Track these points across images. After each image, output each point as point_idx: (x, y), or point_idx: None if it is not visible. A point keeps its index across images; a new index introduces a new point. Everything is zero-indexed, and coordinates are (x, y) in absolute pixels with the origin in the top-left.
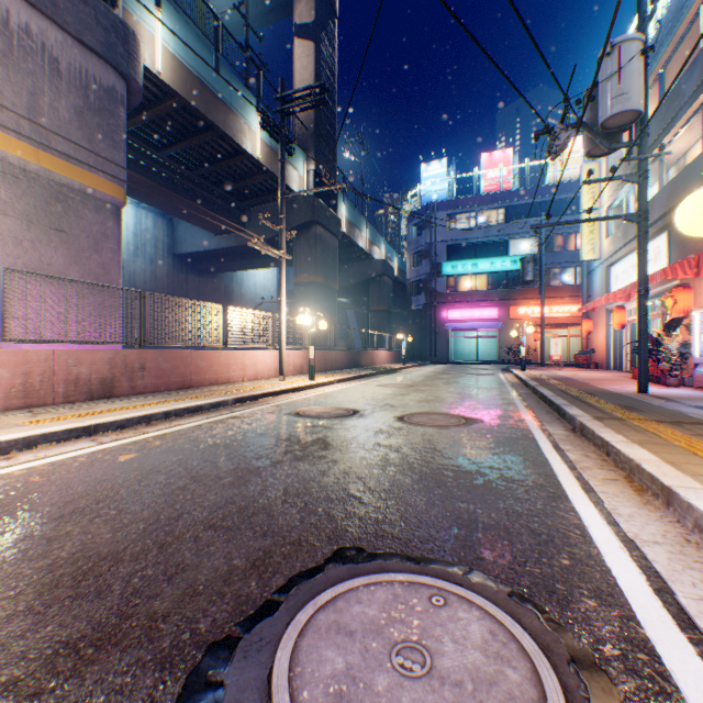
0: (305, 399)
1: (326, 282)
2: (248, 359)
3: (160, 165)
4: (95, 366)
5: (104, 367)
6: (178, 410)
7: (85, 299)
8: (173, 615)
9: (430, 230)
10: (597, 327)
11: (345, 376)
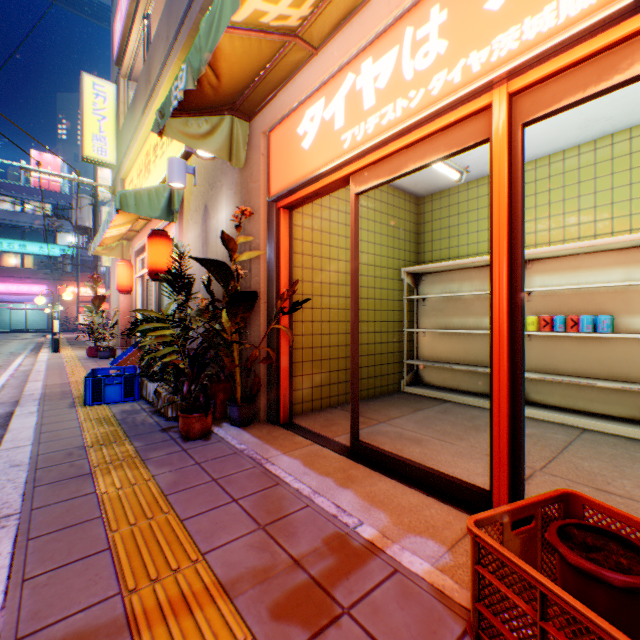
0: None
1: None
2: None
3: None
4: None
5: None
6: None
7: None
8: None
9: None
10: None
11: None
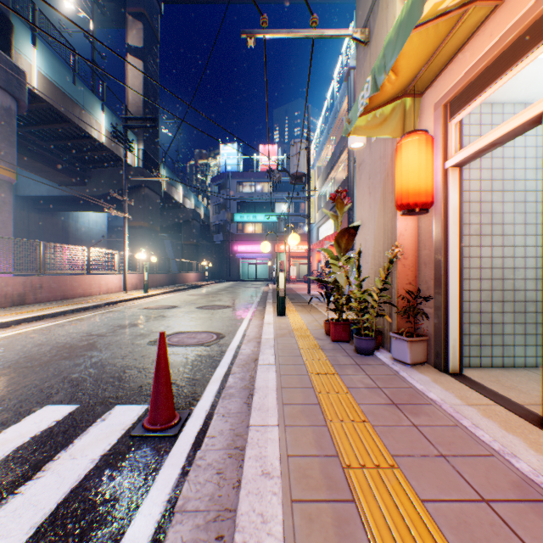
0: (146, 302)
1: (152, 226)
2: (103, 281)
3: (20, 136)
4: (16, 286)
5: (21, 287)
6: (78, 308)
7: (11, 248)
8: (139, 339)
9: (226, 190)
10: (314, 260)
11: (167, 290)
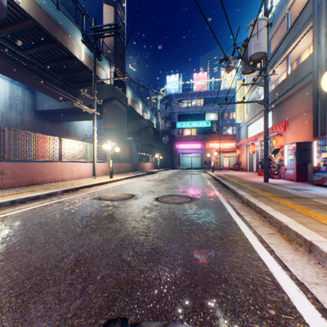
0: (106, 189)
1: (120, 129)
2: (75, 167)
3: (24, 59)
4: None
5: None
6: (21, 199)
7: None
8: None
9: (170, 106)
10: (242, 153)
11: (129, 175)
